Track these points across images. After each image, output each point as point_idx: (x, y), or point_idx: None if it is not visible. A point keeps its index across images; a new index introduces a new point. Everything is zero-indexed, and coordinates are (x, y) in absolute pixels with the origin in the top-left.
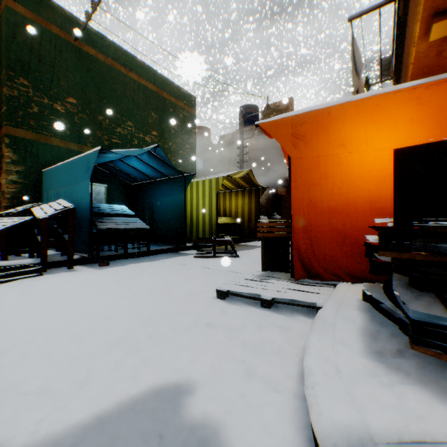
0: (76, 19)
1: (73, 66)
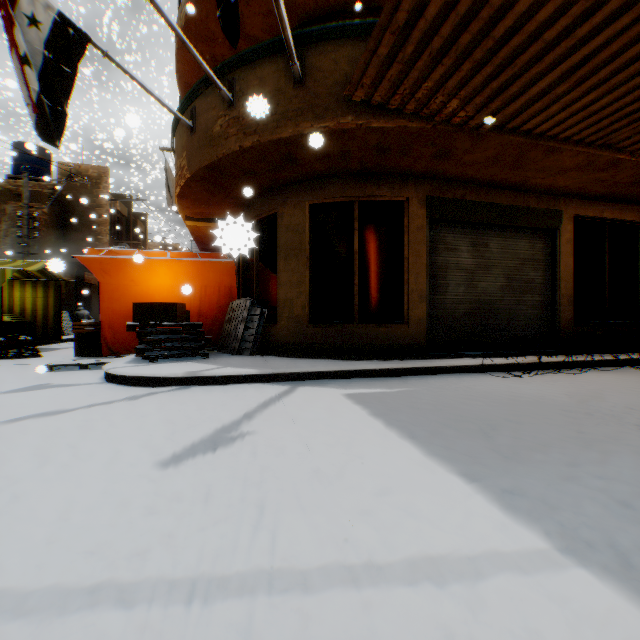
0: None
1: None
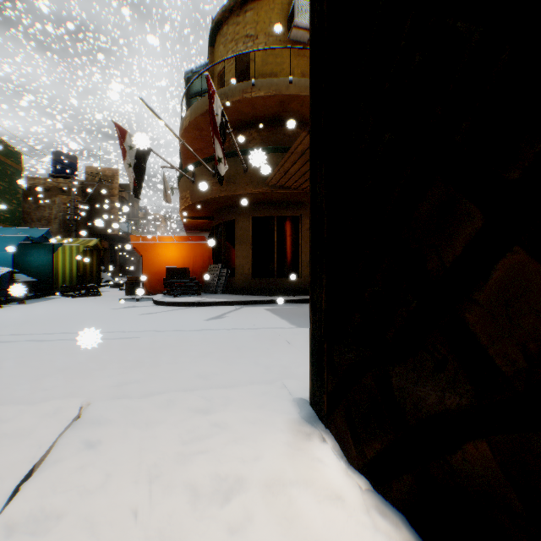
0: None
1: None
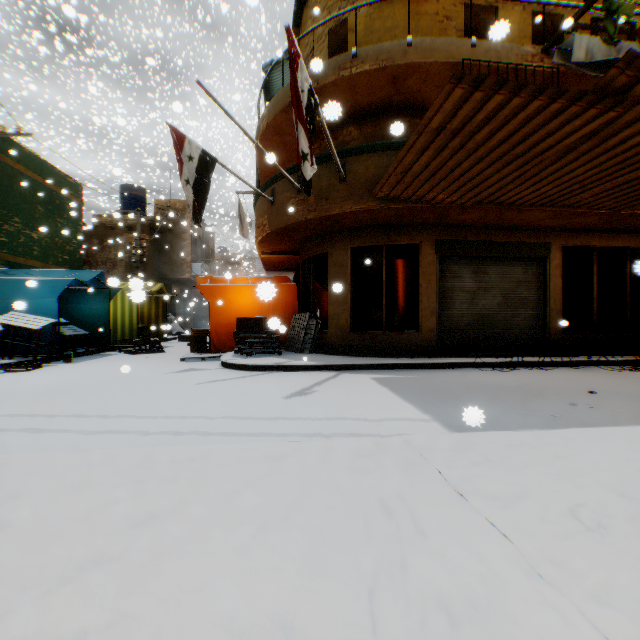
0: None
1: None
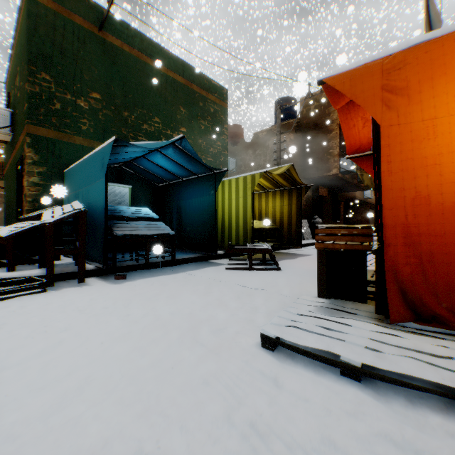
0: (100, 8)
1: (97, 59)
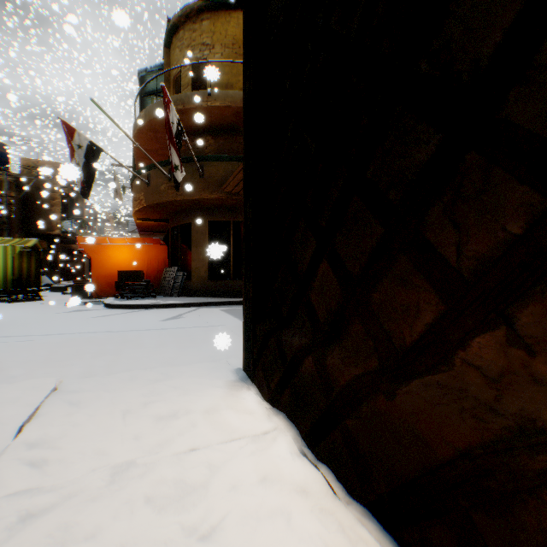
0: None
1: None
